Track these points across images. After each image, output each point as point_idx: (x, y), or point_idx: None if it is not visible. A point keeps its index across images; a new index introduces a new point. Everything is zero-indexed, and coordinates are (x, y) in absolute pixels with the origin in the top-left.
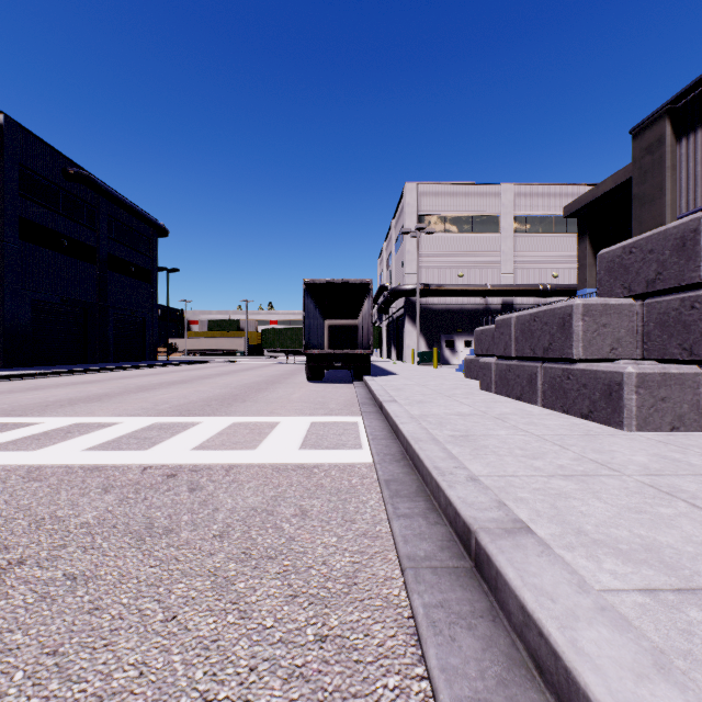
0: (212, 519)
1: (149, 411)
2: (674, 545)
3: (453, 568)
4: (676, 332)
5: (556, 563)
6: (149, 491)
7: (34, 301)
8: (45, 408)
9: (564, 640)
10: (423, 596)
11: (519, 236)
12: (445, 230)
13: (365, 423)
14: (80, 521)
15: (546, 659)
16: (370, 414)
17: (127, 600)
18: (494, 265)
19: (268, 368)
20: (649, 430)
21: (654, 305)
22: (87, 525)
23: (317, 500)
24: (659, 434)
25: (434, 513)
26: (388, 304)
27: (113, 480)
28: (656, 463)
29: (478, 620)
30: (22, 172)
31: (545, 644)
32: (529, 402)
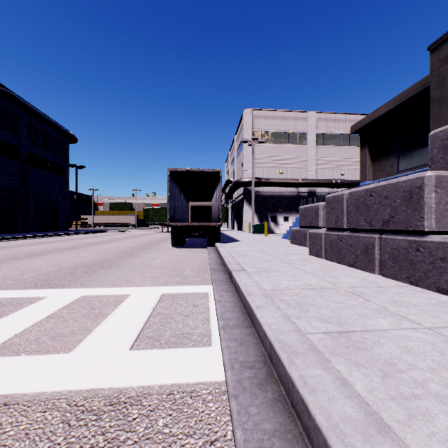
0: None
1: (5, 282)
2: None
3: None
4: None
5: None
6: None
7: None
8: None
9: None
10: None
11: (319, 147)
12: (271, 142)
13: (215, 298)
14: None
15: None
16: (220, 283)
17: None
18: (303, 166)
19: (147, 235)
20: None
21: None
22: None
23: None
24: None
25: None
26: (232, 192)
27: None
28: None
29: None
30: None
31: None
32: (364, 269)
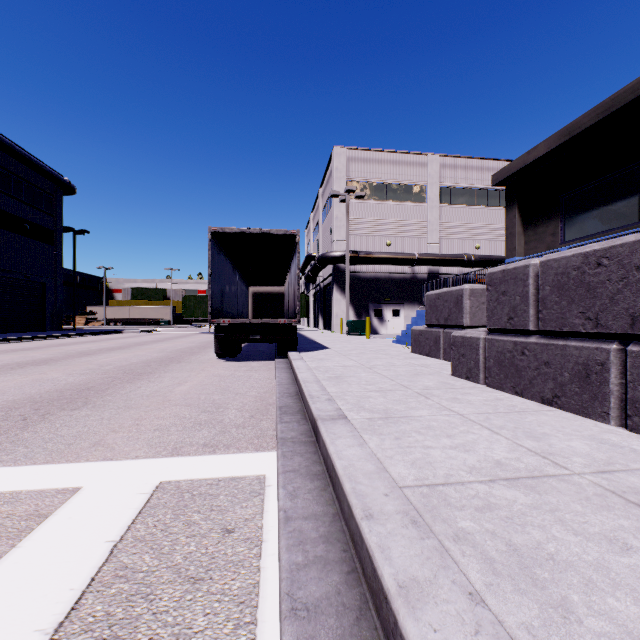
0: None
1: None
2: None
3: None
4: None
5: None
6: None
7: None
8: None
9: None
10: None
11: (444, 207)
12: (374, 198)
13: (280, 504)
14: None
15: None
16: (293, 448)
17: None
18: (420, 235)
19: (184, 338)
20: None
21: None
22: None
23: None
24: None
25: None
26: (316, 272)
27: None
28: None
29: None
30: None
31: None
32: (580, 412)
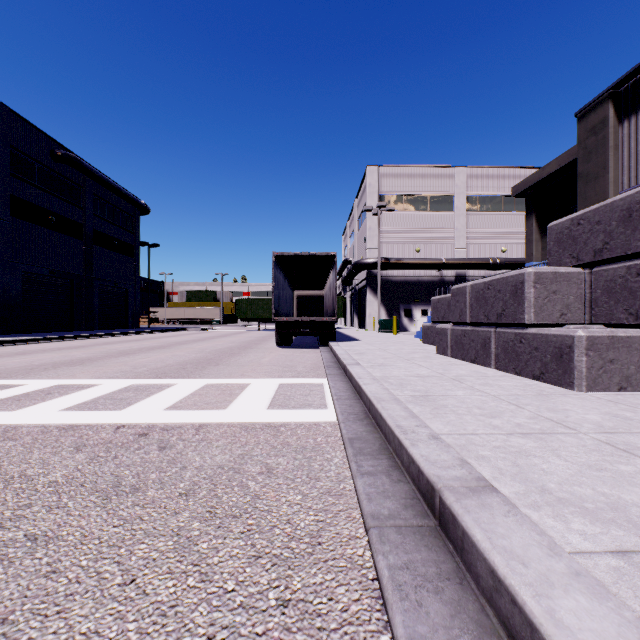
0: (179, 477)
1: (127, 374)
2: (639, 504)
3: (417, 527)
4: (622, 298)
5: (524, 523)
6: (120, 450)
7: (24, 272)
8: (29, 371)
9: (541, 610)
10: (388, 557)
11: (471, 214)
12: (404, 209)
13: (330, 385)
14: (49, 480)
15: (521, 630)
16: (334, 376)
17: (86, 562)
18: (448, 241)
19: (241, 334)
20: (599, 390)
21: (601, 273)
22: (55, 484)
23: (283, 458)
24: (608, 394)
25: (397, 471)
26: (352, 276)
27: (86, 439)
28: (609, 421)
29: (445, 583)
30: (13, 154)
31: (519, 613)
32: (483, 364)
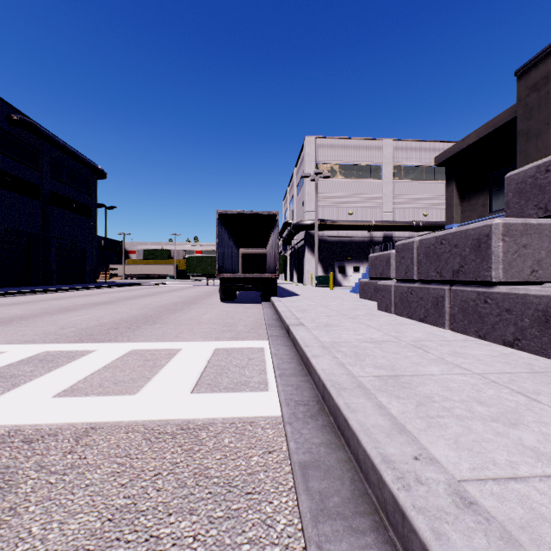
0: None
1: (48, 337)
2: None
3: None
4: None
5: None
6: None
7: None
8: None
9: None
10: None
11: (397, 182)
12: (338, 176)
13: (272, 351)
14: None
15: None
16: (276, 338)
17: None
18: (377, 206)
19: (190, 289)
20: None
21: None
22: None
23: (189, 520)
24: None
25: None
26: (291, 236)
27: None
28: None
29: None
30: None
31: None
32: (434, 324)
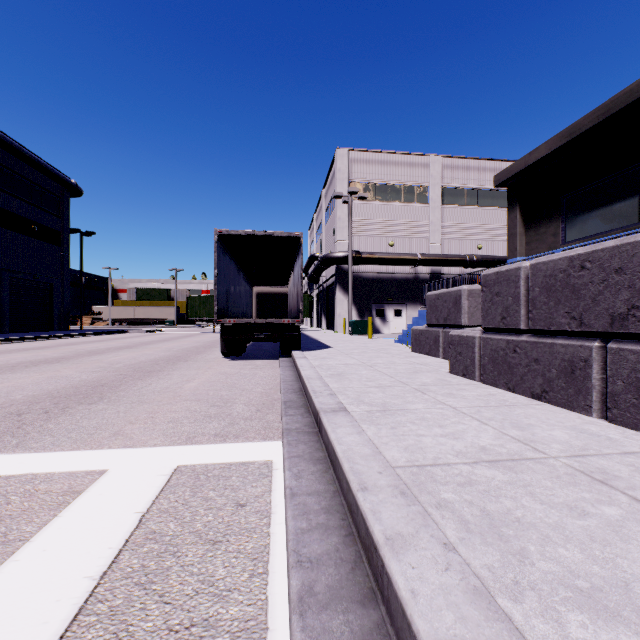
0: None
1: None
2: None
3: None
4: None
5: None
6: None
7: None
8: None
9: None
10: None
11: (446, 207)
12: (376, 199)
13: (286, 483)
14: None
15: None
16: (297, 437)
17: None
18: (423, 235)
19: (189, 338)
20: None
21: None
22: None
23: None
24: None
25: None
26: (319, 272)
27: None
28: None
29: None
30: None
31: None
32: (566, 406)
